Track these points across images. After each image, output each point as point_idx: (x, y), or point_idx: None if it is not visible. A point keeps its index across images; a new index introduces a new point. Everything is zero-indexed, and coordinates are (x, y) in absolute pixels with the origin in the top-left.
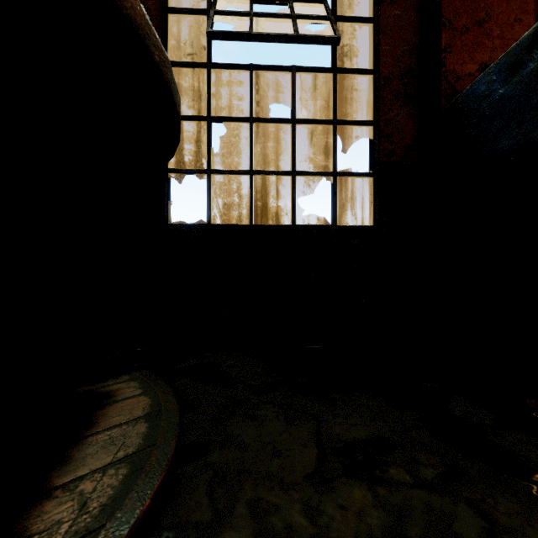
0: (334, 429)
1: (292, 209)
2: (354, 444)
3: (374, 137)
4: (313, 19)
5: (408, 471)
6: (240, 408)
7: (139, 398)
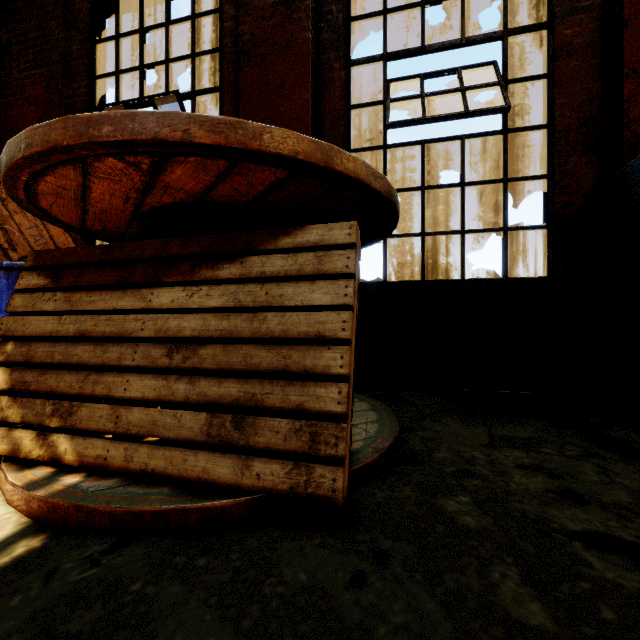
0: (501, 432)
1: (462, 265)
2: (516, 438)
3: (548, 190)
4: (483, 88)
5: (555, 451)
6: (428, 417)
7: (360, 403)
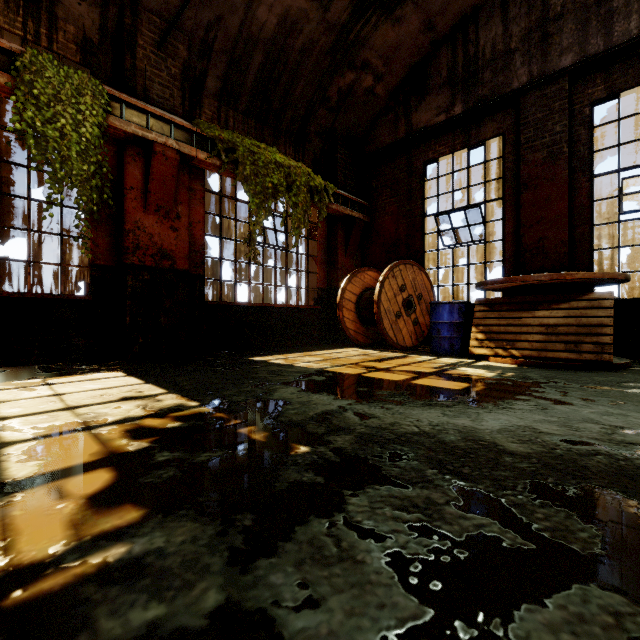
0: None
1: None
2: None
3: None
4: None
5: None
6: None
7: None
